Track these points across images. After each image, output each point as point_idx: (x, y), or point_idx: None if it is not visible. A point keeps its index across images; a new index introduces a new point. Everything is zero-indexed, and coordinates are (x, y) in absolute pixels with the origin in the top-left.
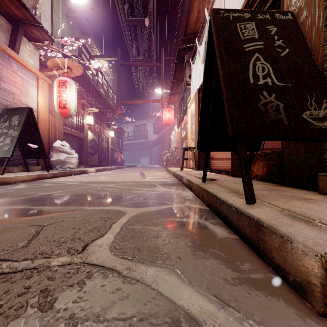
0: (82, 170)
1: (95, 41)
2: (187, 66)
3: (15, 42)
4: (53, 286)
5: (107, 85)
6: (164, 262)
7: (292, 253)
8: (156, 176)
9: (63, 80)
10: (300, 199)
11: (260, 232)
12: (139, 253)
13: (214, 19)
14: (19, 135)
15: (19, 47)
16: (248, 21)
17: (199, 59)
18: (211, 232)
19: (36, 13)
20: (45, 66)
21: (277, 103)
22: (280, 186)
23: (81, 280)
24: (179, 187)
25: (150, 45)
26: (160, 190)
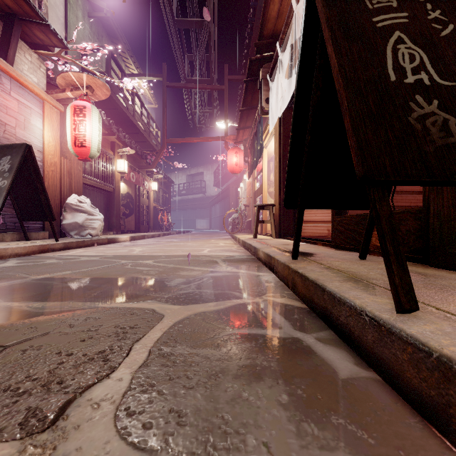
0: (110, 238)
1: (131, 53)
2: (264, 85)
3: (8, 47)
4: None
5: (148, 117)
6: None
7: None
8: (217, 246)
9: (80, 105)
10: None
11: (452, 389)
12: (178, 428)
13: None
14: (10, 186)
15: (13, 56)
16: None
17: (281, 73)
18: (322, 364)
19: (40, 7)
20: (56, 86)
21: (443, 117)
22: (424, 267)
23: None
24: (252, 266)
25: (210, 59)
26: (224, 270)
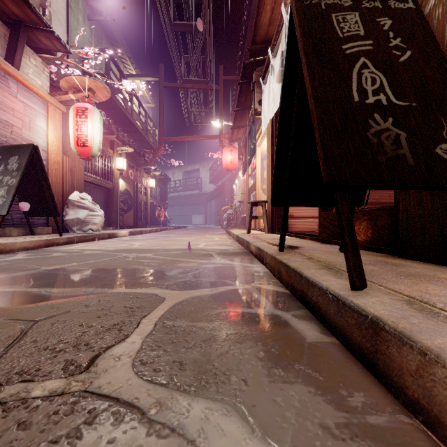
0: (110, 233)
1: (129, 54)
2: (256, 88)
3: (14, 53)
4: (23, 442)
5: (146, 116)
6: (219, 391)
7: (446, 385)
8: (212, 241)
9: (82, 107)
10: (432, 280)
11: (378, 339)
12: (180, 371)
13: (298, 8)
14: (18, 184)
15: (20, 61)
16: (348, 11)
17: (272, 77)
18: (295, 333)
19: (44, 13)
20: (58, 88)
21: (396, 132)
22: (394, 258)
23: (75, 428)
24: (244, 258)
25: (205, 60)
26: (218, 262)
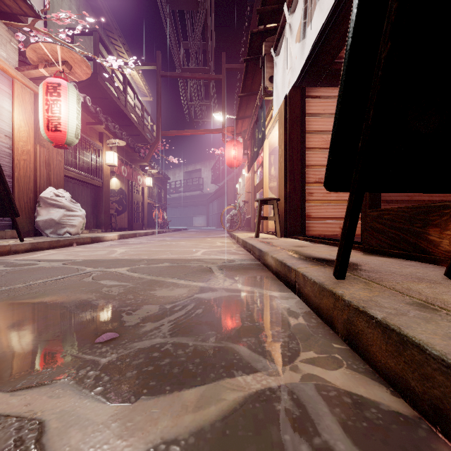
0: (93, 236)
1: (123, 40)
2: (267, 62)
3: None
4: None
5: (142, 109)
6: None
7: None
8: (213, 246)
9: (53, 82)
10: None
11: None
12: None
13: None
14: None
15: None
16: None
17: (290, 38)
18: None
19: None
20: None
21: None
22: None
23: None
24: (260, 277)
25: (206, 45)
26: (220, 286)
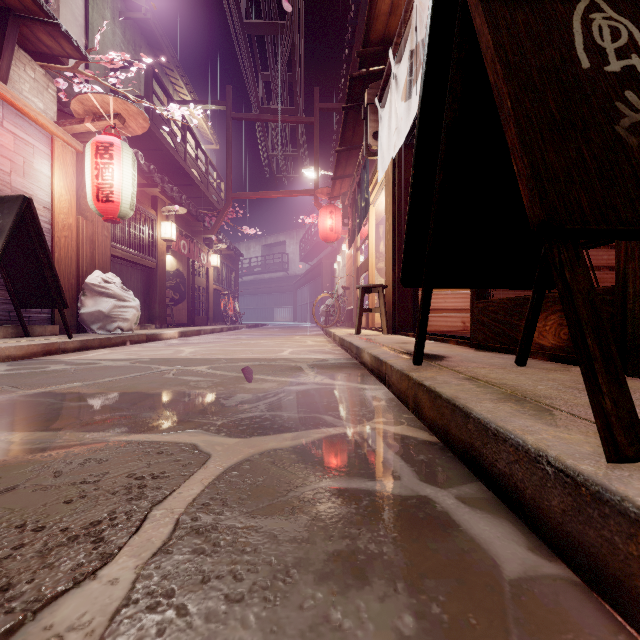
0: (149, 333)
1: (182, 70)
2: (370, 114)
3: None
4: None
5: (206, 162)
6: None
7: None
8: (303, 345)
9: (104, 142)
10: None
11: None
12: None
13: None
14: None
15: (7, 69)
16: None
17: (395, 93)
18: (473, 549)
19: (48, 0)
20: (72, 116)
21: None
22: None
23: None
24: (353, 374)
25: (294, 79)
26: (311, 381)
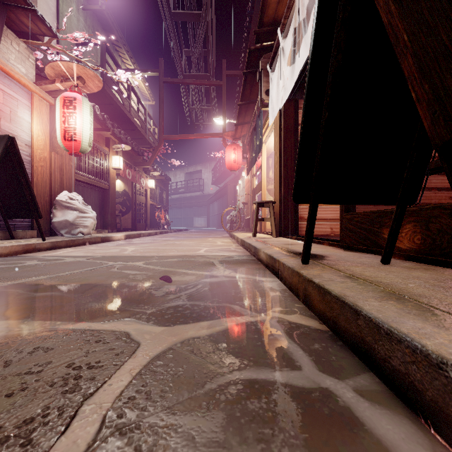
0: (103, 236)
1: (127, 48)
2: (263, 76)
3: None
4: None
5: (145, 113)
6: None
7: None
8: (214, 245)
9: (69, 97)
10: None
11: None
12: None
13: None
14: None
15: None
16: None
17: (283, 60)
18: None
19: None
20: (47, 79)
21: None
22: None
23: None
24: (253, 268)
25: (207, 53)
26: (221, 274)
